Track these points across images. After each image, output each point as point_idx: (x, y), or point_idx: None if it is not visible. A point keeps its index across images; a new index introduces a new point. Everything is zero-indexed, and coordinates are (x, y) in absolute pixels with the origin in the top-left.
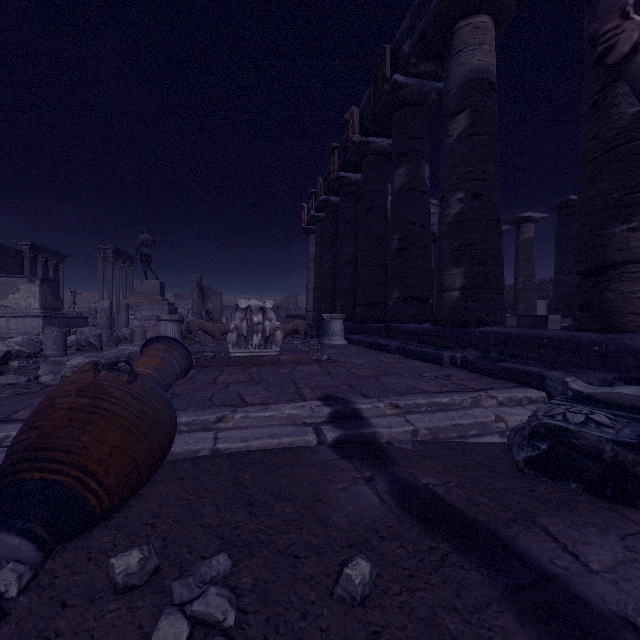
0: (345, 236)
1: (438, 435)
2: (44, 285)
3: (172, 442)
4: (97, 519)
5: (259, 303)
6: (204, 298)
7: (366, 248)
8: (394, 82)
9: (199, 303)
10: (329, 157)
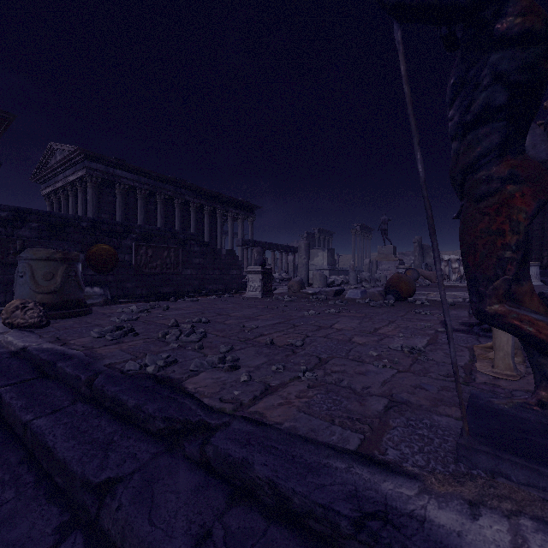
0: None
1: None
2: (328, 252)
3: (415, 291)
4: (402, 299)
5: (456, 257)
6: (423, 254)
7: None
8: None
9: (419, 258)
10: None
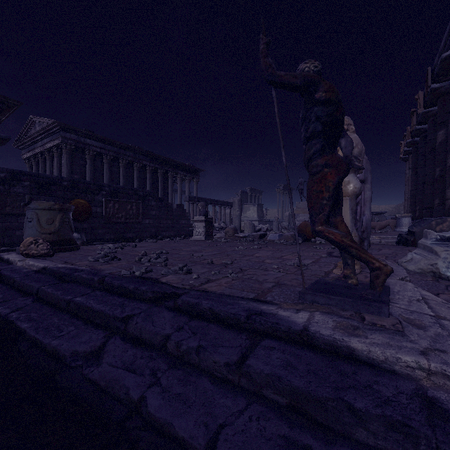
0: (422, 165)
1: (388, 243)
2: (258, 207)
3: None
4: (307, 240)
5: None
6: None
7: (429, 174)
8: (431, 88)
9: None
10: (411, 116)
